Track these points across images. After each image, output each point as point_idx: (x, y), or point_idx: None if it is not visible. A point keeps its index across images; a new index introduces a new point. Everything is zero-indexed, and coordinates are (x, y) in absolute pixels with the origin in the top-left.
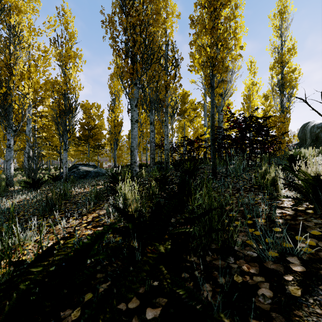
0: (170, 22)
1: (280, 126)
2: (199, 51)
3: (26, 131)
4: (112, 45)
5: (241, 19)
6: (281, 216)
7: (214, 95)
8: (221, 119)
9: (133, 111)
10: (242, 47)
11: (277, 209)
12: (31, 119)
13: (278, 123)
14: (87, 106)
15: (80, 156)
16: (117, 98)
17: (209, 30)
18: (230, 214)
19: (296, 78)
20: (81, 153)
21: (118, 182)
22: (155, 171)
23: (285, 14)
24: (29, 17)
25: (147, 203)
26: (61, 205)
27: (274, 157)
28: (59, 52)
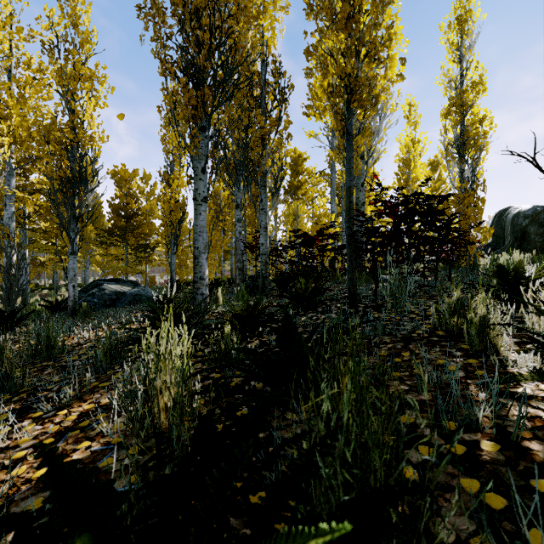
0: (271, 20)
1: (468, 212)
2: (324, 65)
3: (4, 217)
4: (158, 53)
5: (397, 23)
6: (533, 430)
7: (351, 150)
8: (362, 201)
9: (197, 180)
10: (404, 59)
11: (512, 401)
12: (13, 196)
13: (464, 206)
14: (123, 175)
15: (116, 264)
16: (178, 160)
17: (343, 20)
18: (401, 417)
19: (485, 133)
20: (114, 258)
21: (160, 322)
22: (243, 293)
23: (467, 24)
24: (3, 1)
25: (212, 371)
26: (23, 378)
27: (453, 268)
28: (60, 67)
